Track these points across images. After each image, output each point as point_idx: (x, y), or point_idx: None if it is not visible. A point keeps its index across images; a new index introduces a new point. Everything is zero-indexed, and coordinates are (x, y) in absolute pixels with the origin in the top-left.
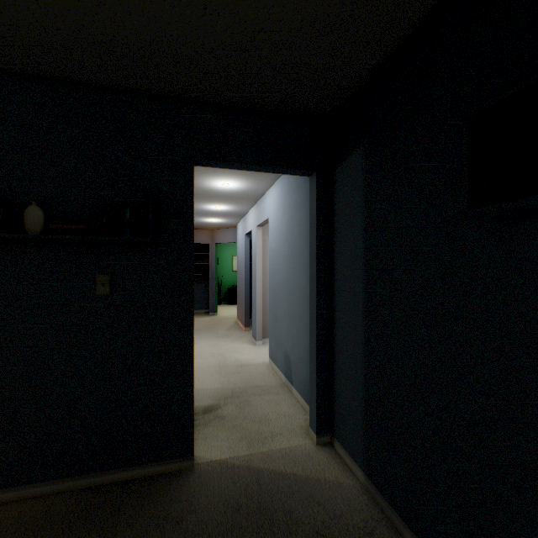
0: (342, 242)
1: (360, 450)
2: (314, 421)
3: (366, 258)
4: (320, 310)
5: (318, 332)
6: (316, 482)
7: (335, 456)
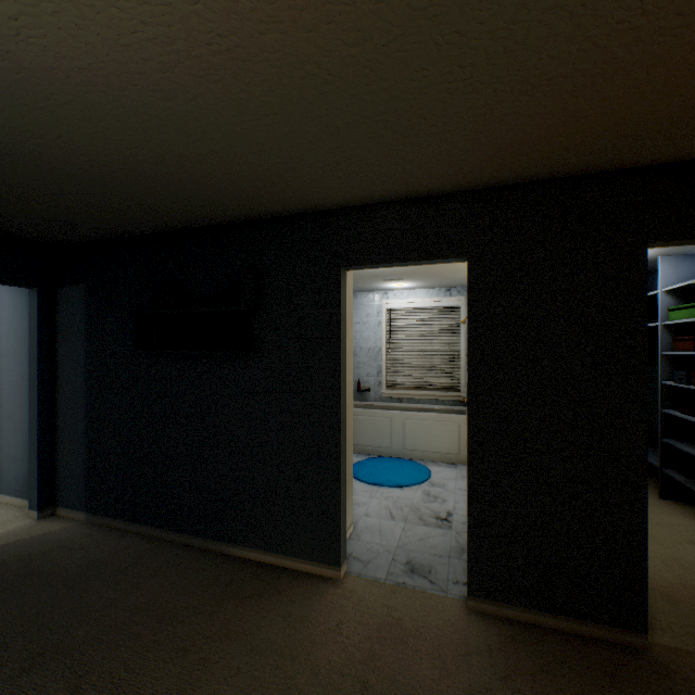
0: (67, 349)
1: (83, 499)
2: (37, 501)
3: (88, 363)
4: (43, 405)
5: (41, 424)
6: (44, 534)
7: (60, 518)
